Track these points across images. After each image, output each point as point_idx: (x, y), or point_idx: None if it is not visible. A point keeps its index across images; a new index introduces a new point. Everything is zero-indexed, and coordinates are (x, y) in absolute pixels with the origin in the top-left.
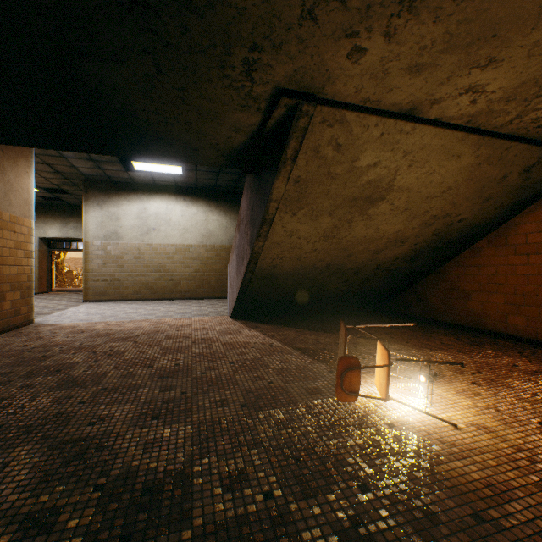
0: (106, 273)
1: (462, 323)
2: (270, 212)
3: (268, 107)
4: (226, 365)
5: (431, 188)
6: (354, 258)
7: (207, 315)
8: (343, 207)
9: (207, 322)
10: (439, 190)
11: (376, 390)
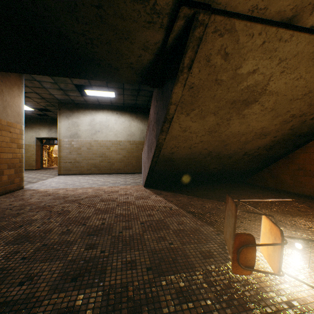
0: (71, 158)
1: (308, 194)
2: (170, 113)
3: (169, 22)
4: (138, 225)
5: (295, 92)
6: (229, 147)
7: (129, 184)
8: (224, 109)
9: (128, 189)
10: (302, 94)
11: (261, 256)
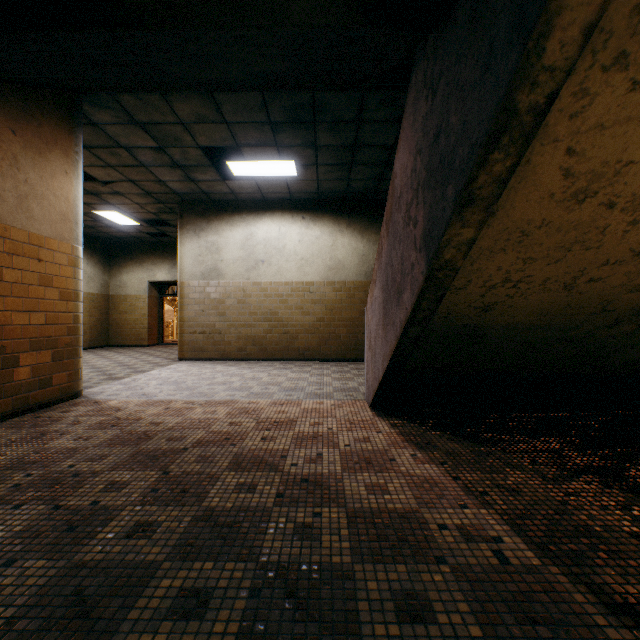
0: (204, 323)
1: None
2: (545, 64)
3: None
4: None
5: None
6: None
7: (328, 397)
8: None
9: (324, 416)
10: None
11: None
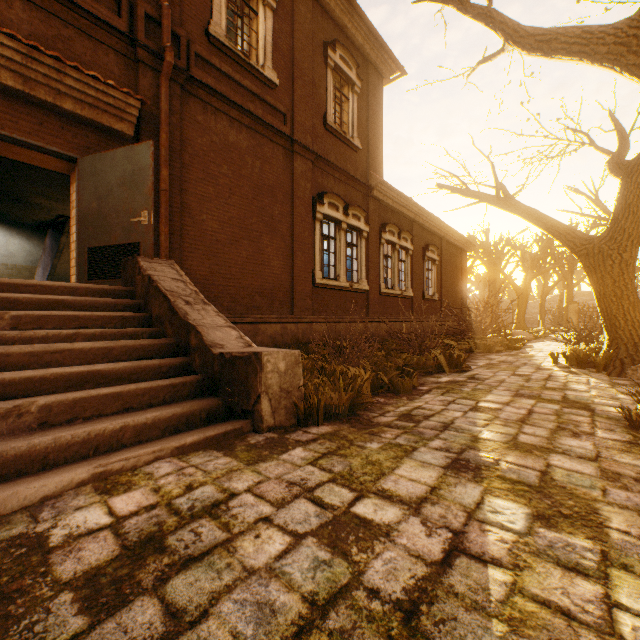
0: None
1: None
2: (62, 248)
3: (58, 216)
4: None
5: None
6: None
7: None
8: None
9: None
10: None
11: None
